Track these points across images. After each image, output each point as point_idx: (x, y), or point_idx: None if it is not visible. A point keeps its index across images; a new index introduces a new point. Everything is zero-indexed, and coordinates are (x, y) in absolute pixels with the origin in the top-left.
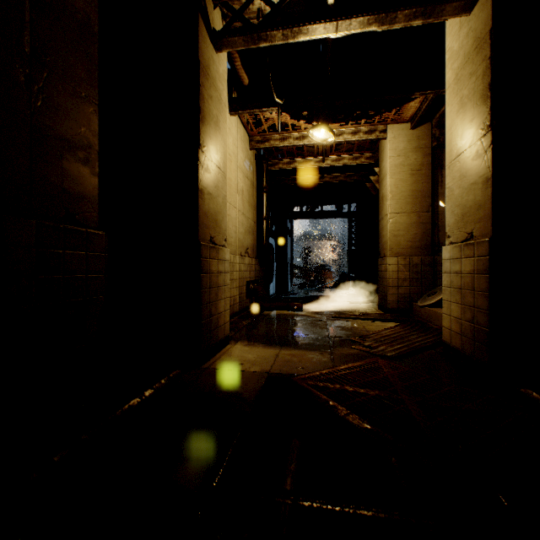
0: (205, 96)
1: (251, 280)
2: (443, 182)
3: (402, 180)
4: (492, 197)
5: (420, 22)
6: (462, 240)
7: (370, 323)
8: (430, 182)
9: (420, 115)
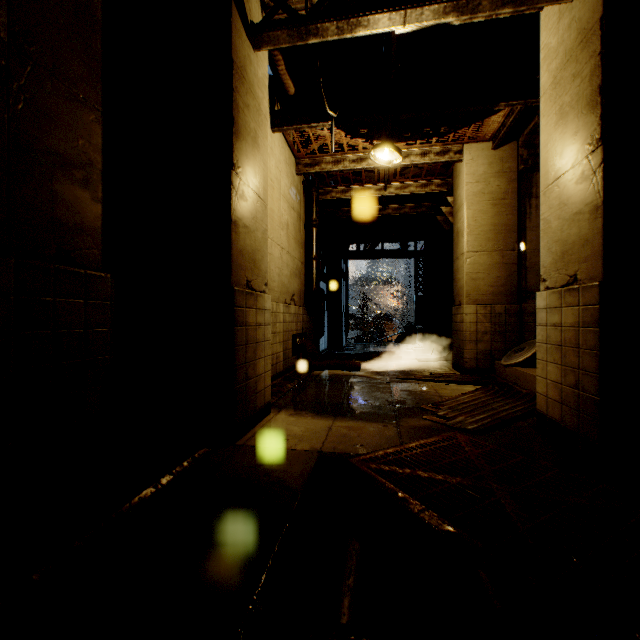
0: (240, 104)
1: (298, 333)
2: (532, 214)
3: (481, 211)
4: (603, 230)
5: (510, 11)
6: (562, 284)
7: (444, 386)
8: (516, 214)
9: (504, 131)
